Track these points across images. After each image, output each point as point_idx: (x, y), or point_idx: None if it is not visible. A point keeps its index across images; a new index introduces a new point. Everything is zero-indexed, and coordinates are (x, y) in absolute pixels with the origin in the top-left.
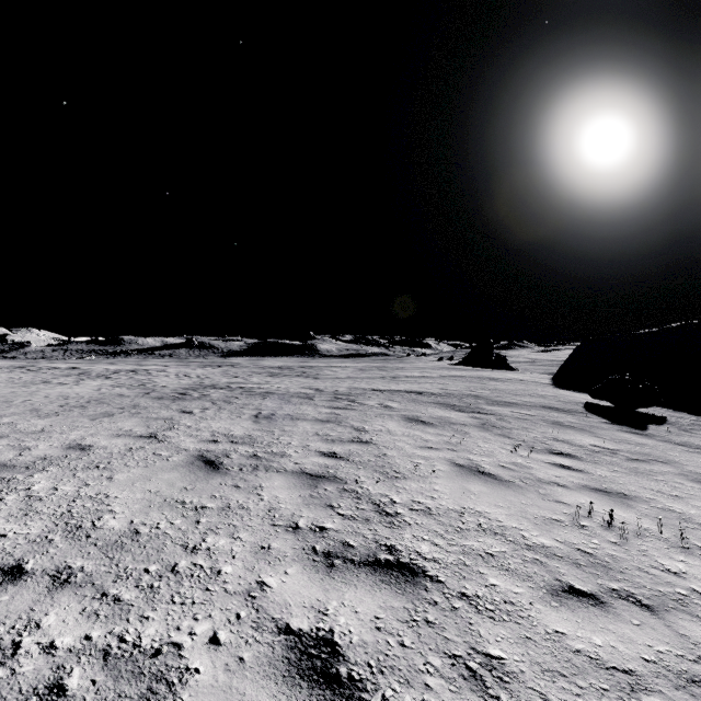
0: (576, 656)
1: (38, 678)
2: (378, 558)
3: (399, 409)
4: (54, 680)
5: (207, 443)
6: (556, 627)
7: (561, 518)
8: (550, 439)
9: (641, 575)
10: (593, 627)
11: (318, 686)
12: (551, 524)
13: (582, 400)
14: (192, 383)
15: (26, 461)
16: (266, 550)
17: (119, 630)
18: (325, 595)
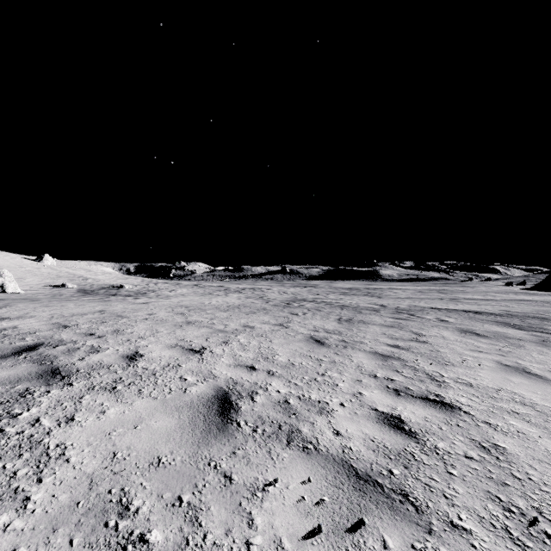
0: None
1: (279, 398)
2: (428, 397)
3: (454, 323)
4: (284, 400)
5: (313, 331)
6: None
7: None
8: None
9: None
10: None
11: (393, 428)
12: None
13: None
14: (290, 298)
15: (230, 330)
16: (360, 382)
17: (301, 393)
18: (395, 403)
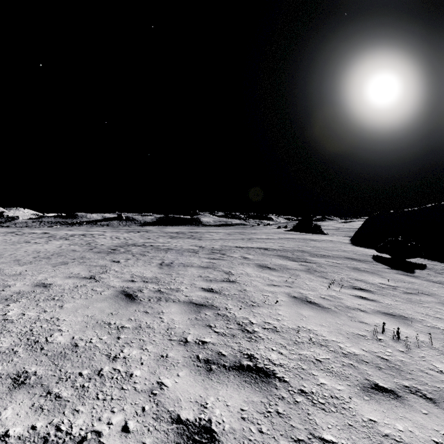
0: (386, 439)
1: None
2: (242, 363)
3: (253, 259)
4: None
5: (128, 282)
6: (369, 416)
7: (364, 334)
8: (352, 279)
9: (423, 375)
10: (395, 415)
11: None
12: (358, 338)
13: (370, 253)
14: (120, 243)
15: (6, 295)
16: (165, 358)
17: (57, 421)
18: (205, 392)
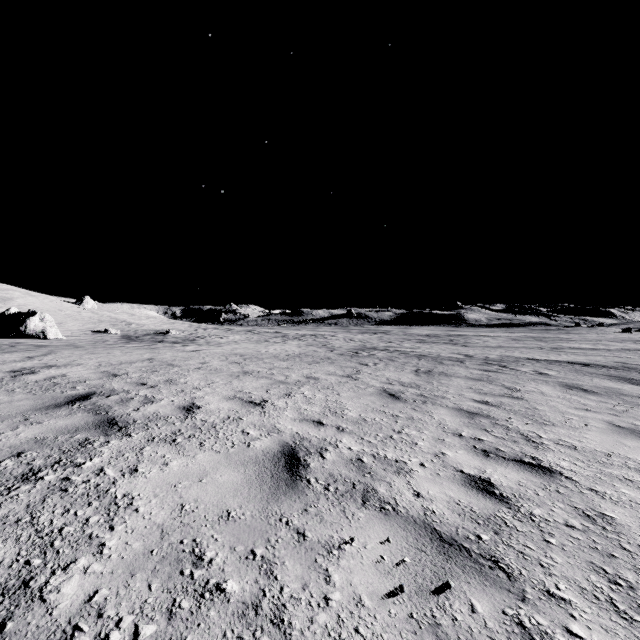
0: None
1: (351, 455)
2: (523, 460)
3: (556, 376)
4: (357, 457)
5: (386, 384)
6: None
7: None
8: None
9: None
10: None
11: (482, 492)
12: None
13: None
14: (358, 346)
15: (292, 381)
16: (442, 441)
17: (375, 451)
18: (484, 465)
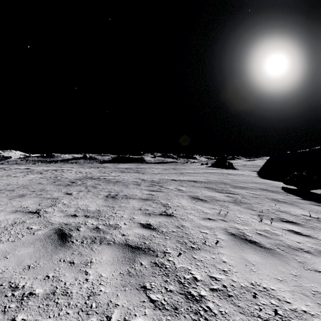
0: None
1: None
2: None
3: (186, 191)
4: None
5: (69, 217)
6: None
7: None
8: (276, 211)
9: None
10: None
11: None
12: None
13: (278, 185)
14: (81, 176)
15: None
16: None
17: None
18: None
